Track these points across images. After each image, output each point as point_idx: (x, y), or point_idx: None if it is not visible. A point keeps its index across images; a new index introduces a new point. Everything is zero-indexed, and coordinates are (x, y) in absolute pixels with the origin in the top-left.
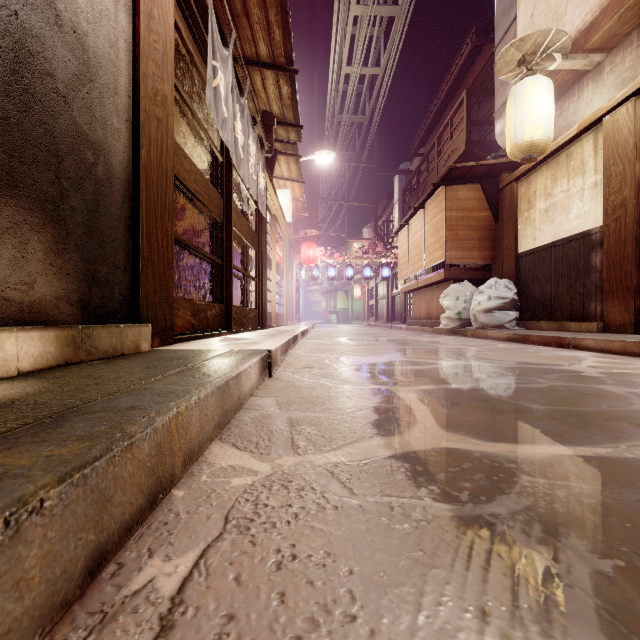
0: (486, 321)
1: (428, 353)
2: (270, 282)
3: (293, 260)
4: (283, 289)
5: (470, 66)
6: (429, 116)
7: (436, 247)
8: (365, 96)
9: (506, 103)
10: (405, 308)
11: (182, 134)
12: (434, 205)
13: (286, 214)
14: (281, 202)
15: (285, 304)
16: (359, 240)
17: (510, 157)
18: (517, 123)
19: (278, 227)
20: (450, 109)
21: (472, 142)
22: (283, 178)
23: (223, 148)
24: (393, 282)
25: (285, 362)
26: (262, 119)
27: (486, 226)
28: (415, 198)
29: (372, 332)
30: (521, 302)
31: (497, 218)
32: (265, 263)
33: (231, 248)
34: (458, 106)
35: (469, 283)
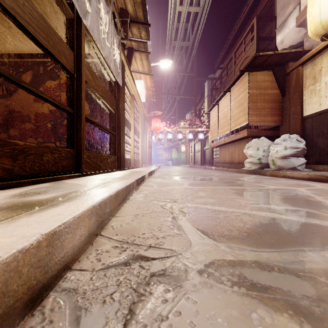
0: (282, 164)
1: (277, 199)
2: (130, 139)
3: (147, 128)
4: (139, 144)
5: (255, 8)
6: (228, 42)
7: (240, 115)
8: (189, 31)
9: (286, 20)
10: (212, 157)
11: (51, 14)
12: (238, 87)
13: (141, 96)
14: (138, 88)
15: (141, 154)
16: (184, 120)
17: (312, 36)
18: (322, 4)
19: (136, 104)
20: (240, 38)
21: (260, 50)
22: (139, 72)
23: (74, 7)
24: (204, 142)
25: (108, 228)
26: (119, 14)
27: (276, 100)
28: (219, 92)
29: (196, 171)
30: (306, 151)
31: (284, 94)
32: (123, 123)
33: (81, 98)
34: (249, 29)
35: (266, 138)
